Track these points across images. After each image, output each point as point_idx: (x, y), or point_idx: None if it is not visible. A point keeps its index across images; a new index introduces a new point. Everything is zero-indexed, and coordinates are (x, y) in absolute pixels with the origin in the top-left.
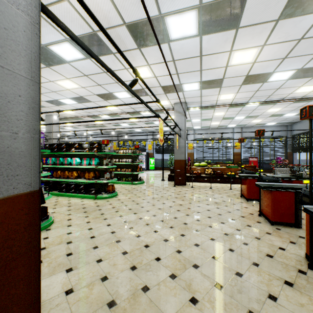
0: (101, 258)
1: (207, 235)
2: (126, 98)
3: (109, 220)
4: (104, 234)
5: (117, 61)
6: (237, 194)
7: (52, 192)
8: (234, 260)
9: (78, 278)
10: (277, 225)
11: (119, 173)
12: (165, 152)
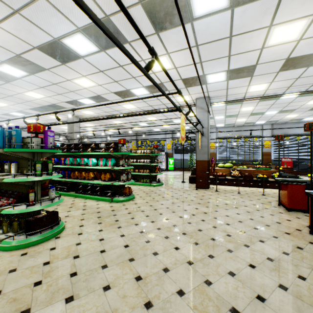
0: (109, 284)
1: (243, 260)
2: (144, 95)
3: (123, 229)
4: (116, 248)
5: (133, 52)
6: (273, 201)
7: (69, 193)
8: (291, 307)
9: None
10: None
11: (136, 174)
12: (184, 152)
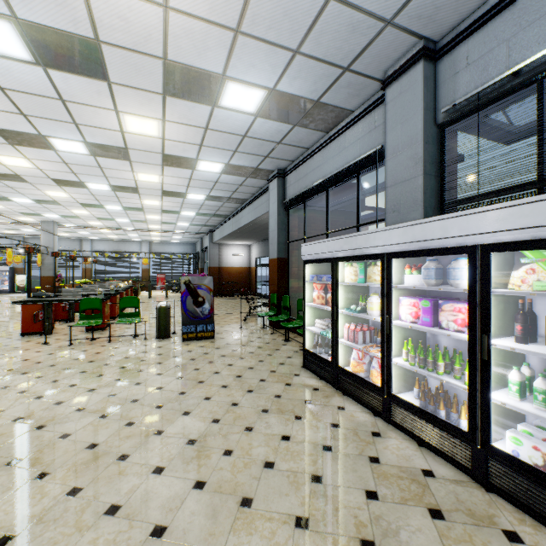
0: None
1: None
2: None
3: None
4: None
5: None
6: None
7: None
8: None
9: None
10: None
11: None
12: None
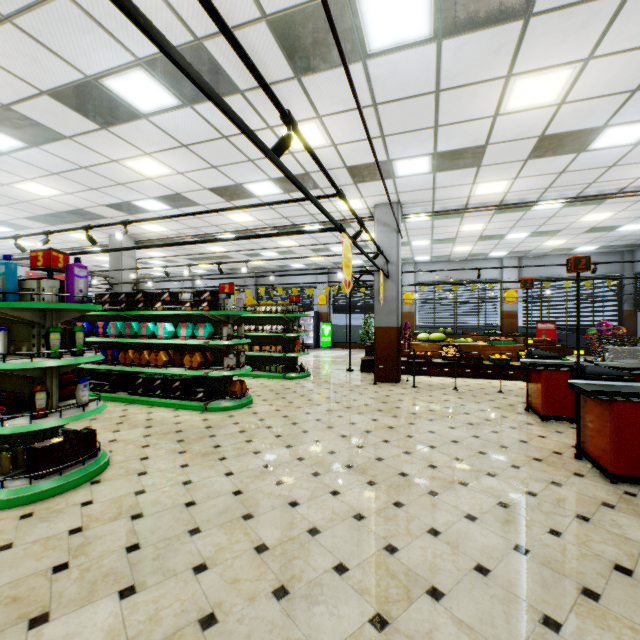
0: (205, 561)
1: (456, 507)
2: (272, 196)
3: (231, 463)
4: (218, 497)
5: (250, 111)
6: (517, 404)
7: (115, 396)
8: (533, 581)
9: (145, 617)
10: (625, 484)
11: (256, 355)
12: (353, 311)
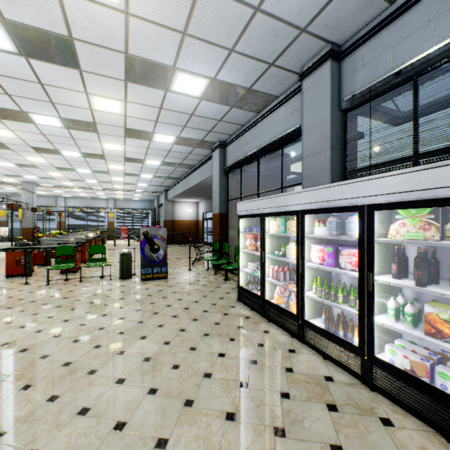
0: None
1: None
2: None
3: None
4: None
5: None
6: None
7: None
8: None
9: None
10: None
11: None
12: None
